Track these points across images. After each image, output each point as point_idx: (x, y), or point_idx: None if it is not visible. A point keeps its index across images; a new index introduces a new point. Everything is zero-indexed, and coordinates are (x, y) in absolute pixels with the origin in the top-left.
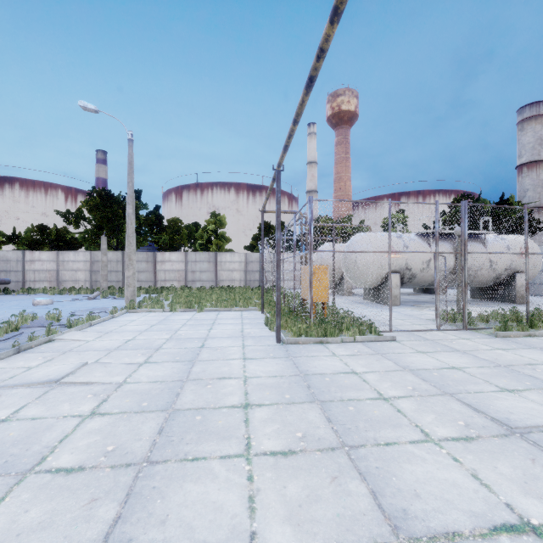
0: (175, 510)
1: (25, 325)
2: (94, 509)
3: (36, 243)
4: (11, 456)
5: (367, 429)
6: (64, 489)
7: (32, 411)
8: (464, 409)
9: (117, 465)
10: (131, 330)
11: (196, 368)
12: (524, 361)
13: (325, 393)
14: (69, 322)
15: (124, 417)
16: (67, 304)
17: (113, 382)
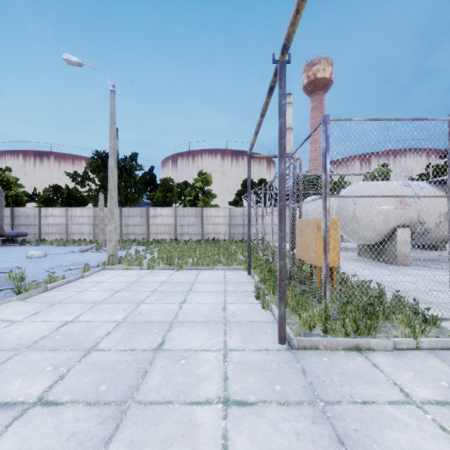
0: None
1: None
2: None
3: (49, 200)
4: None
5: None
6: None
7: None
8: None
9: None
10: (85, 300)
11: (117, 444)
12: None
13: None
14: (17, 287)
15: None
16: (58, 256)
17: None
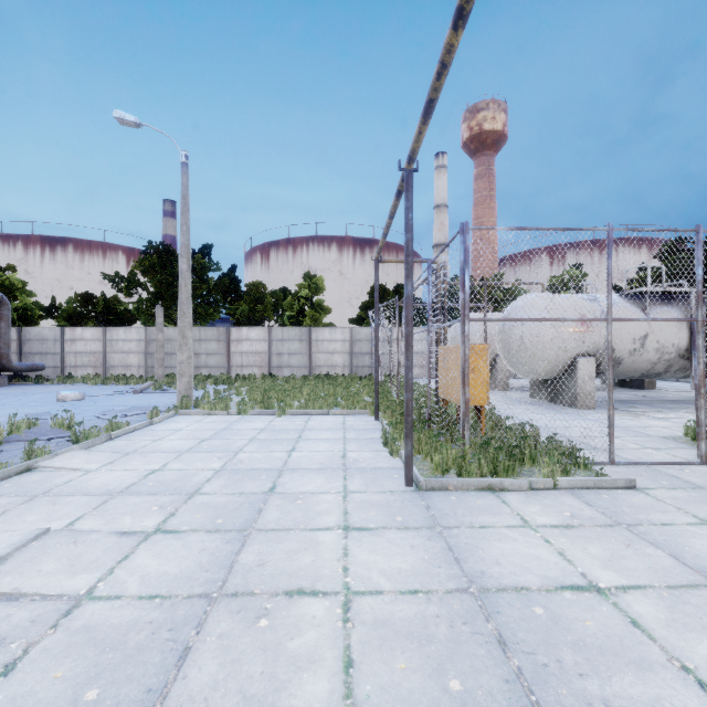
0: None
1: (17, 436)
2: None
3: (78, 316)
4: None
5: None
6: None
7: None
8: None
9: None
10: (167, 449)
11: (247, 554)
12: None
13: (553, 676)
14: (74, 435)
15: None
16: (103, 399)
17: (64, 593)
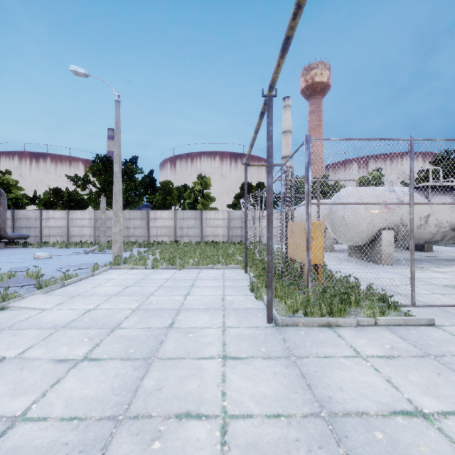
0: None
1: (1, 284)
2: None
3: (50, 203)
4: None
5: None
6: None
7: None
8: None
9: None
10: (101, 293)
11: (149, 379)
12: None
13: None
14: (38, 283)
15: None
16: (64, 258)
17: (4, 415)
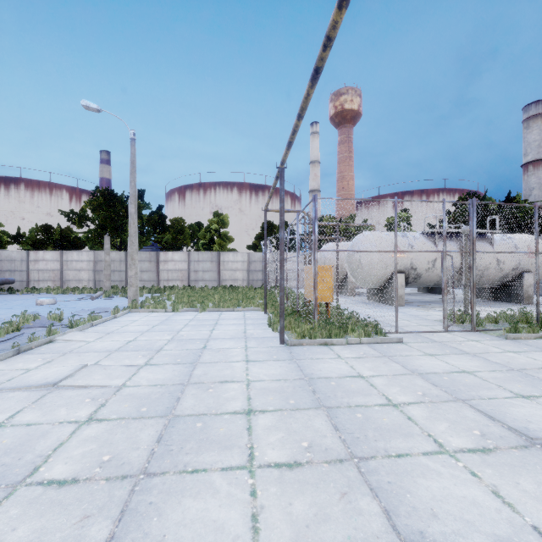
0: (172, 529)
1: (27, 325)
2: (86, 528)
3: (40, 242)
4: (2, 465)
5: (377, 439)
6: (55, 504)
7: (28, 416)
8: (479, 417)
9: (112, 477)
10: (133, 330)
11: (197, 371)
12: (538, 364)
13: (331, 398)
14: (70, 323)
15: (122, 423)
16: (70, 303)
17: (112, 385)
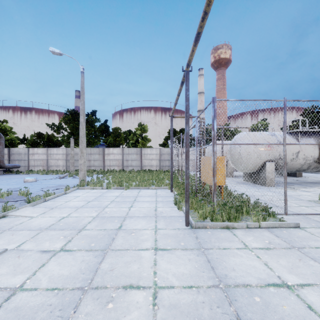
0: None
1: (2, 199)
2: None
3: (35, 143)
4: None
5: None
6: None
7: None
8: None
9: None
10: (71, 206)
11: (105, 264)
12: None
13: None
14: (28, 199)
15: None
16: (45, 181)
17: (8, 286)
